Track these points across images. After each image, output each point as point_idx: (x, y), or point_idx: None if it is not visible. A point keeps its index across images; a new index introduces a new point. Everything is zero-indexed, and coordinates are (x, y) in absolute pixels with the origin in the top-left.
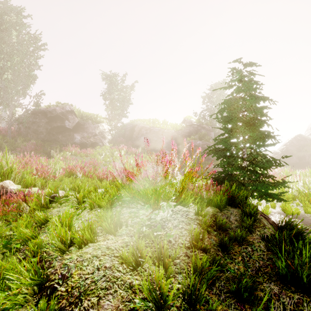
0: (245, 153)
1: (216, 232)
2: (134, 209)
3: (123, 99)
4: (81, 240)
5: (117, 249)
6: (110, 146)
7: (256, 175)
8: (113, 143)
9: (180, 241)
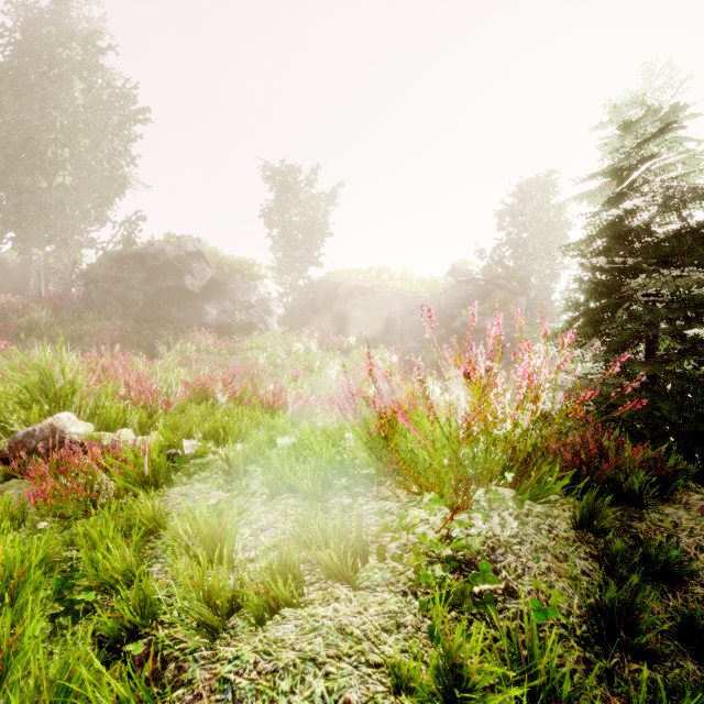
0: (656, 348)
1: (651, 585)
2: (390, 503)
3: (310, 225)
4: (264, 601)
5: (370, 636)
6: (283, 332)
7: (697, 408)
8: (289, 325)
9: (555, 618)
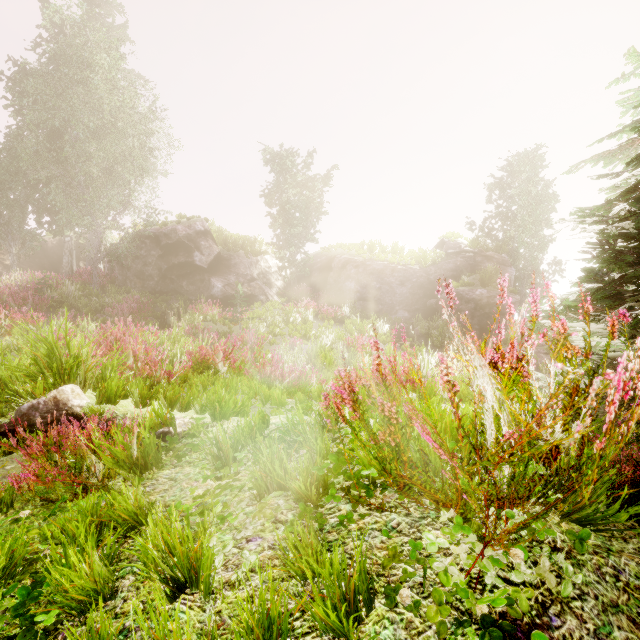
0: None
1: None
2: (397, 517)
3: (307, 204)
4: None
5: None
6: (281, 303)
7: None
8: (287, 296)
9: None
